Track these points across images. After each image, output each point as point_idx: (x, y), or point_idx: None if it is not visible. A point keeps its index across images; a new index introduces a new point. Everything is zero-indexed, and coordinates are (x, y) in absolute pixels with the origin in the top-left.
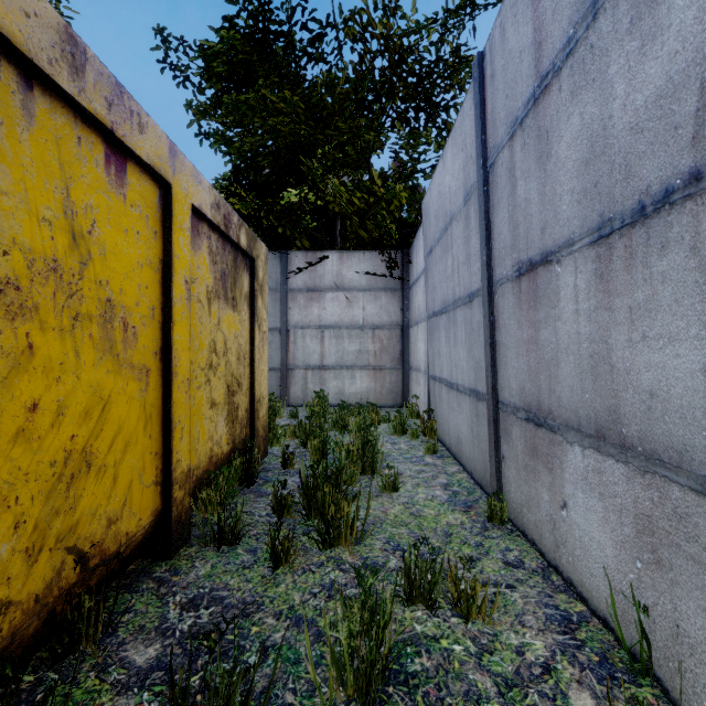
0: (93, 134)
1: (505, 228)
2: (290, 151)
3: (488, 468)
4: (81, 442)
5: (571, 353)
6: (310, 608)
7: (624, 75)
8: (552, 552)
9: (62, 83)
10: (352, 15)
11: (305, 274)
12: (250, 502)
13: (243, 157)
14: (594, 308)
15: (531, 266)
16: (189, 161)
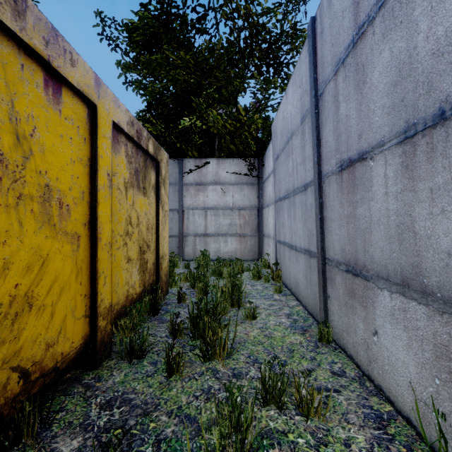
0: (34, 63)
1: (331, 138)
2: (185, 93)
3: (317, 303)
4: (23, 289)
5: (382, 224)
6: (193, 408)
7: (427, 14)
8: (365, 365)
9: (6, 21)
10: (225, 1)
11: (194, 173)
12: (155, 327)
13: (153, 96)
14: (400, 190)
15: (350, 163)
16: (110, 90)
